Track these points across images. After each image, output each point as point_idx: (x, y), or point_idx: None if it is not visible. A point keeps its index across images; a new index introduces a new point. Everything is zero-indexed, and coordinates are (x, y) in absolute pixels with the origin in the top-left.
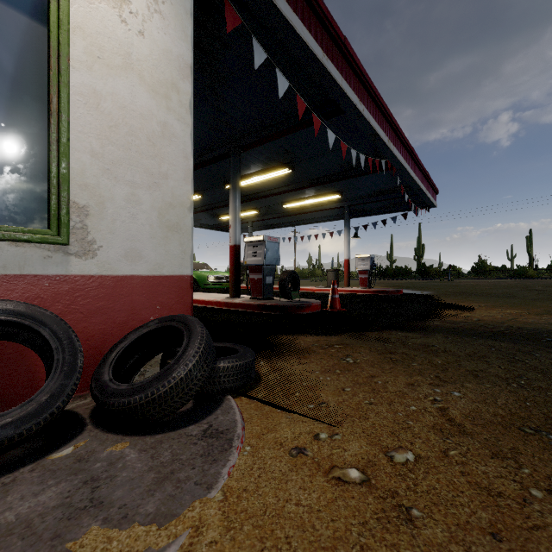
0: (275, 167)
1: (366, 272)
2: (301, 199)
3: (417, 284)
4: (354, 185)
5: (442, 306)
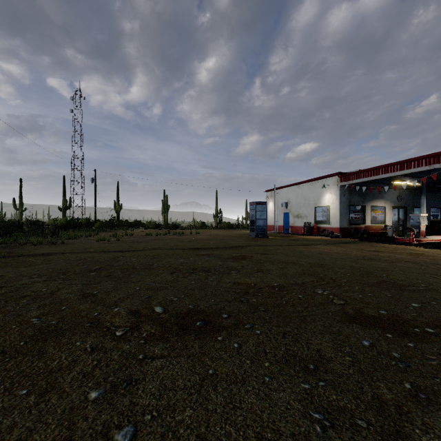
0: None
1: None
2: None
3: None
4: None
5: None
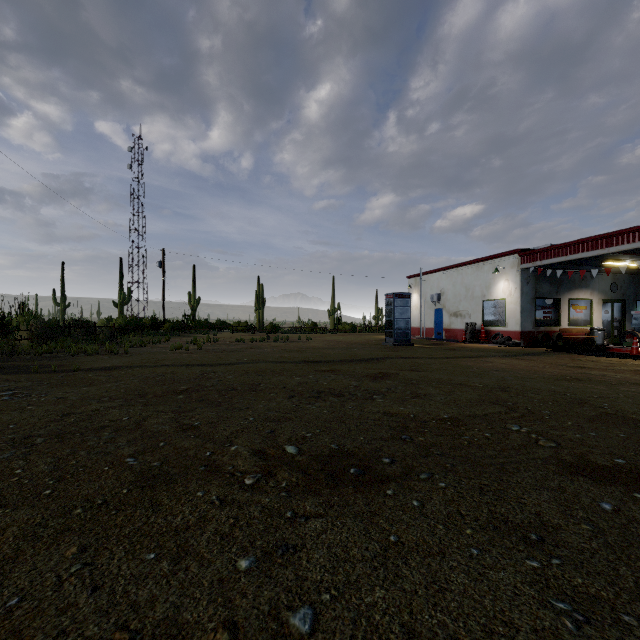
0: None
1: None
2: None
3: None
4: None
5: None
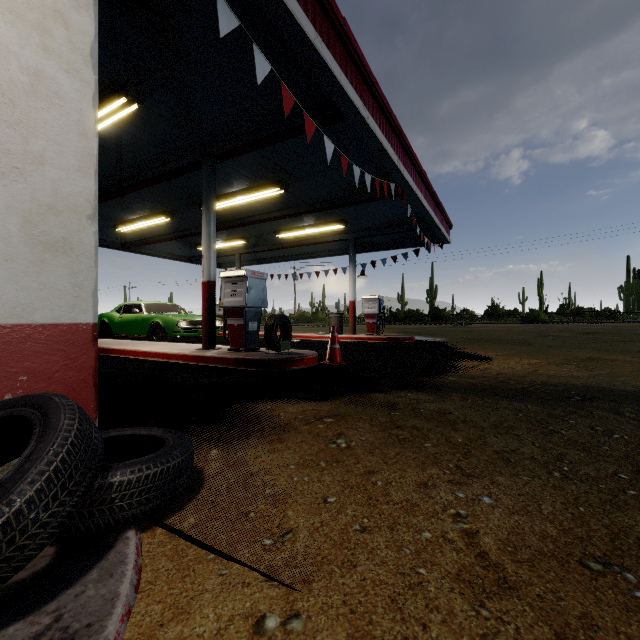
0: (264, 186)
1: (373, 316)
2: (298, 228)
3: (429, 329)
4: (359, 213)
5: (457, 356)
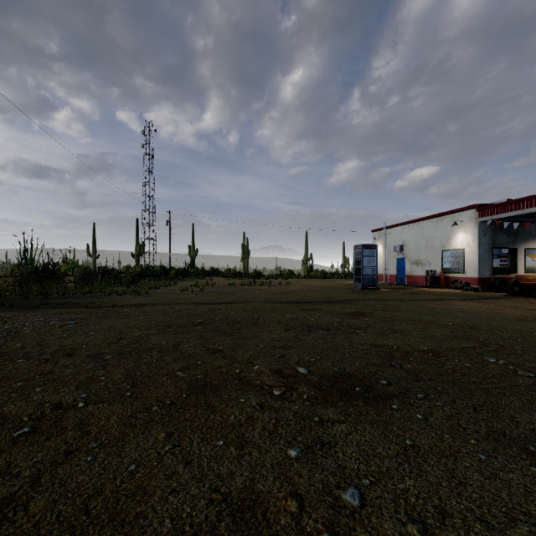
0: None
1: None
2: None
3: None
4: None
5: None
